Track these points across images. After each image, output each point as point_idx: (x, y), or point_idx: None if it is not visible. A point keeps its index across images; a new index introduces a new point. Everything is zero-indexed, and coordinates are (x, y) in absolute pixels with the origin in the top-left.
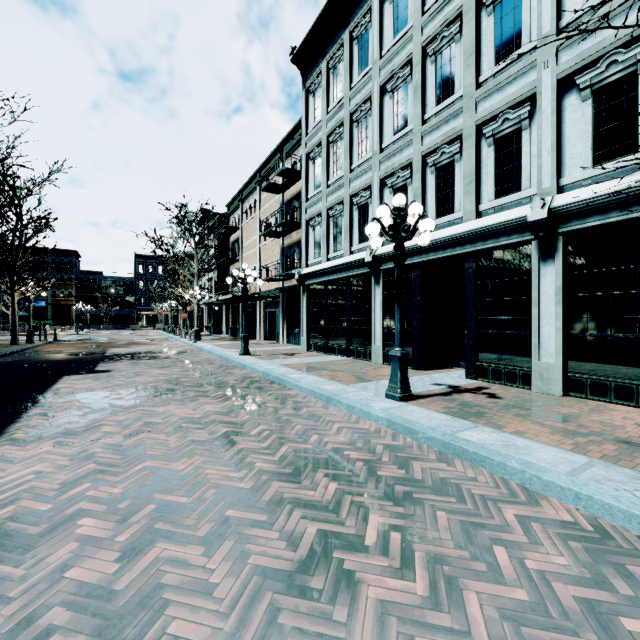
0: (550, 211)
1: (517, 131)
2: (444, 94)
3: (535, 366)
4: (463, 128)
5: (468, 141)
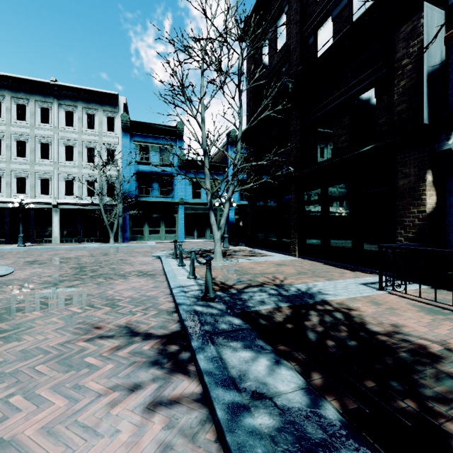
0: (57, 203)
1: (48, 179)
2: (21, 154)
3: (53, 238)
4: (30, 171)
5: (32, 175)
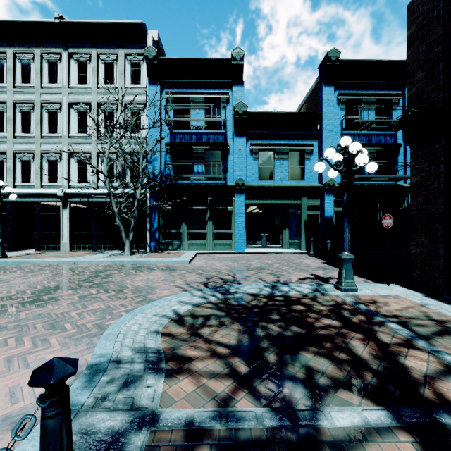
0: (65, 193)
1: (56, 161)
2: (26, 130)
3: (62, 243)
4: (35, 150)
5: (37, 157)
